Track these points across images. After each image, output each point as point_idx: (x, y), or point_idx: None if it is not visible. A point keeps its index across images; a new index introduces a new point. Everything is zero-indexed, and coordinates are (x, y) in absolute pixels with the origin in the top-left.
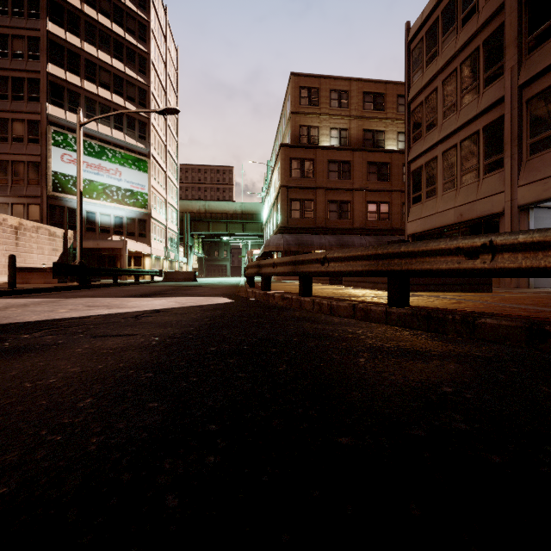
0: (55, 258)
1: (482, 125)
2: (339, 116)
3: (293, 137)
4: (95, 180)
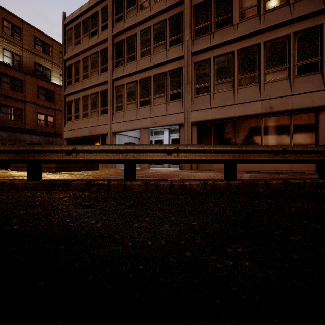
0: None
1: (100, 90)
2: (12, 43)
3: None
4: None
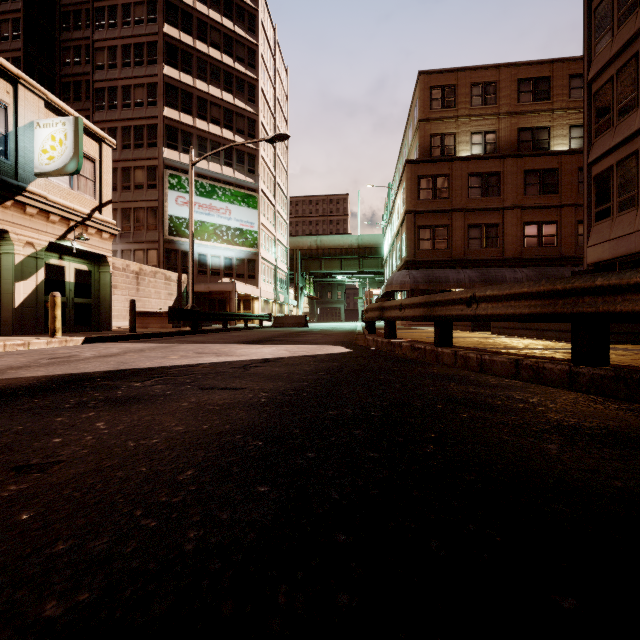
0: (170, 303)
1: None
2: (483, 116)
3: (421, 150)
4: (206, 221)
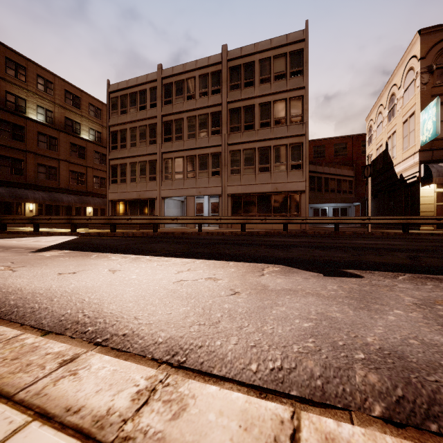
0: None
1: (148, 159)
2: (46, 99)
3: None
4: None
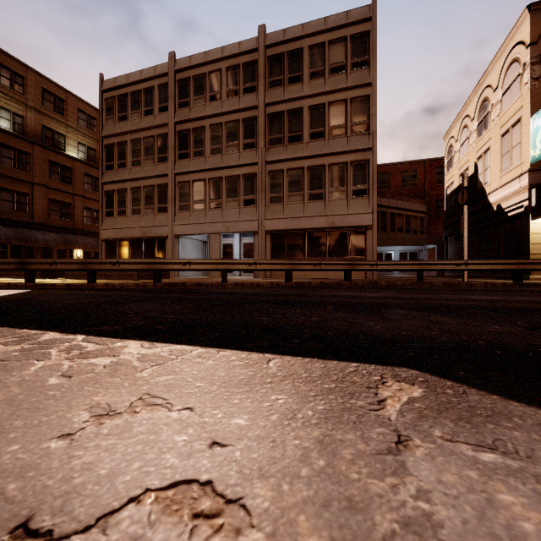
0: None
1: (157, 183)
2: (13, 99)
3: None
4: None
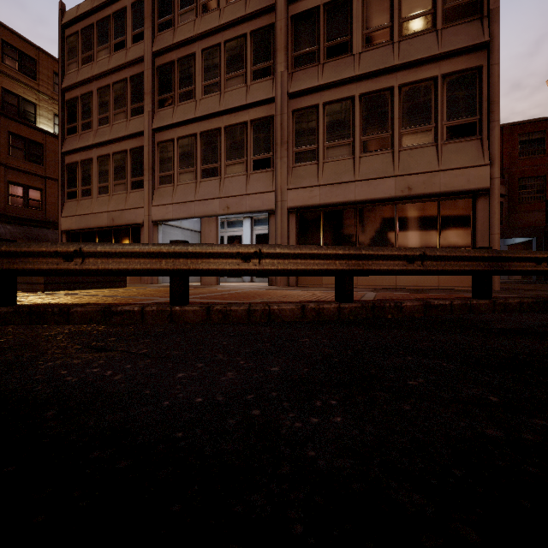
0: None
1: (130, 147)
2: None
3: None
4: None
